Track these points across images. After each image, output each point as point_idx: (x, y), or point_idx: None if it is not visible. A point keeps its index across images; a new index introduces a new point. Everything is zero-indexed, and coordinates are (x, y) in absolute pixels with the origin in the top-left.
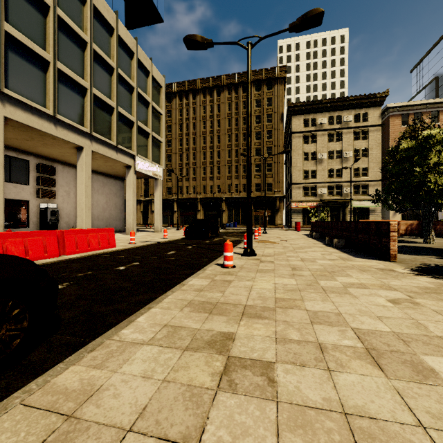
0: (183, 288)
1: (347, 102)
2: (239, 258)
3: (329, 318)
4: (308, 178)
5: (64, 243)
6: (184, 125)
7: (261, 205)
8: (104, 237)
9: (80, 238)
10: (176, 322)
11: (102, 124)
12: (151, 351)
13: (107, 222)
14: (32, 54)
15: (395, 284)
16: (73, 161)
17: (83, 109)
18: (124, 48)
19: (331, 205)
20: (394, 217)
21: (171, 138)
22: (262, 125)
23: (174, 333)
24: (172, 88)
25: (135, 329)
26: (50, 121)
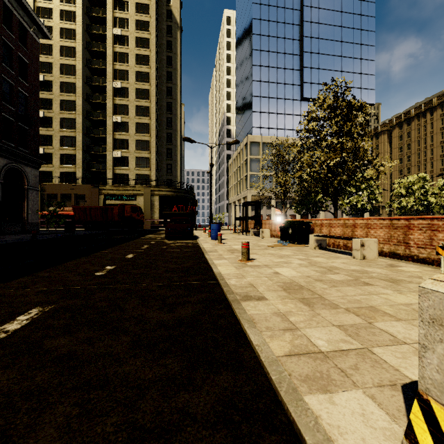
0: None
1: None
2: None
3: None
4: None
5: None
6: (421, 141)
7: None
8: None
9: None
10: None
11: None
12: None
13: None
14: None
15: None
16: None
17: None
18: None
19: None
20: None
21: (410, 154)
22: None
23: None
24: (410, 114)
25: None
26: None
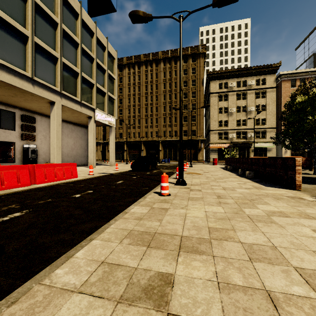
0: (125, 217)
1: (250, 70)
2: (173, 187)
3: (266, 252)
4: (222, 126)
5: (34, 175)
6: (131, 88)
7: (187, 146)
8: (68, 170)
9: (48, 171)
10: (113, 258)
11: (70, 85)
12: (79, 305)
13: (75, 158)
14: (15, 30)
15: (311, 212)
16: (49, 113)
17: (55, 73)
18: (86, 29)
19: (239, 146)
20: (285, 155)
21: (122, 98)
22: (188, 88)
23: (109, 274)
24: (123, 61)
25: (70, 268)
26: (29, 82)
